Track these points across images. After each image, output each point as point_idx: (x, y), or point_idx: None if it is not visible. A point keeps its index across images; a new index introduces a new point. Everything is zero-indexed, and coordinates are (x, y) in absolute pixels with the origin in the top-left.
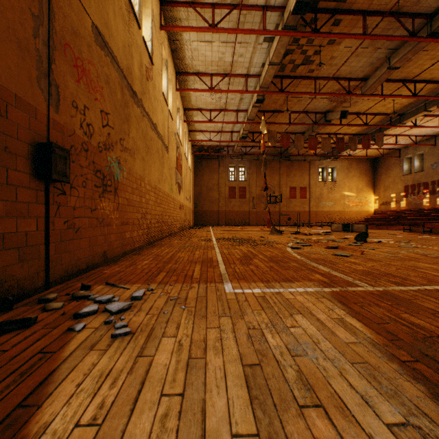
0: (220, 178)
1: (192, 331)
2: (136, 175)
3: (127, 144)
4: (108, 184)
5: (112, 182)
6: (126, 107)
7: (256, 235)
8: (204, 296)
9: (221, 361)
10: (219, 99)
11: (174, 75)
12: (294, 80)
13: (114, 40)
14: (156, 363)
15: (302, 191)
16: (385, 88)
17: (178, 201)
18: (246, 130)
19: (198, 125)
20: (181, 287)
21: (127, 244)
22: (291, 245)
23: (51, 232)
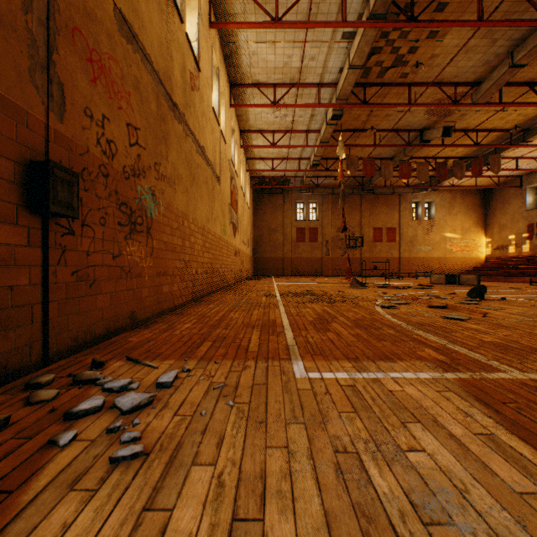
0: (285, 217)
1: (242, 454)
2: (177, 212)
3: (165, 170)
4: (137, 221)
5: (144, 219)
6: (163, 122)
7: (332, 289)
8: (264, 383)
9: (291, 530)
10: (284, 116)
11: (228, 87)
12: (381, 88)
13: (146, 32)
14: (174, 530)
15: (390, 233)
16: (504, 94)
17: (233, 245)
18: (318, 156)
19: (258, 151)
20: (230, 367)
21: (164, 301)
22: (381, 302)
23: (51, 287)
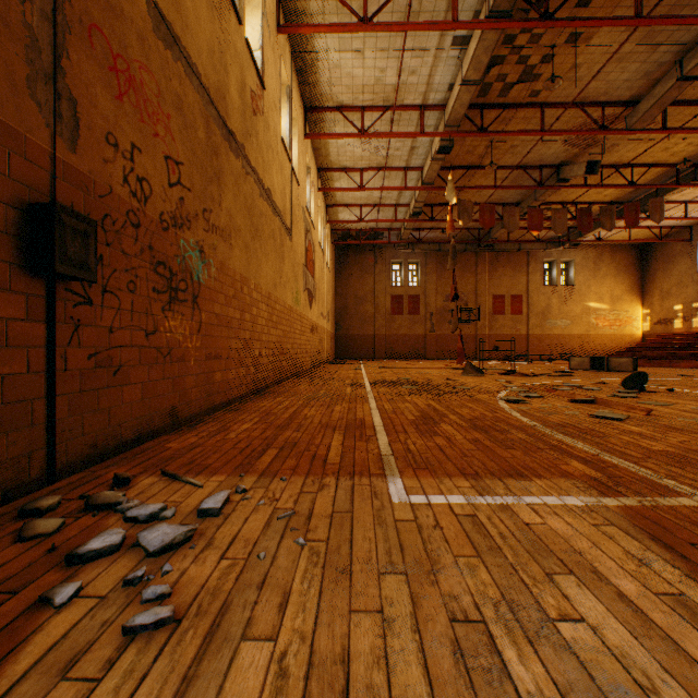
0: (377, 282)
1: (315, 622)
2: (233, 275)
3: (218, 220)
4: (179, 287)
5: (189, 284)
6: (215, 155)
7: (439, 376)
8: (347, 511)
9: None
10: (376, 150)
11: (302, 111)
12: (504, 111)
13: (191, 35)
14: None
15: (515, 302)
16: (669, 117)
17: (309, 319)
18: (421, 201)
19: (341, 195)
20: (302, 486)
21: (216, 393)
22: (505, 395)
23: (59, 375)
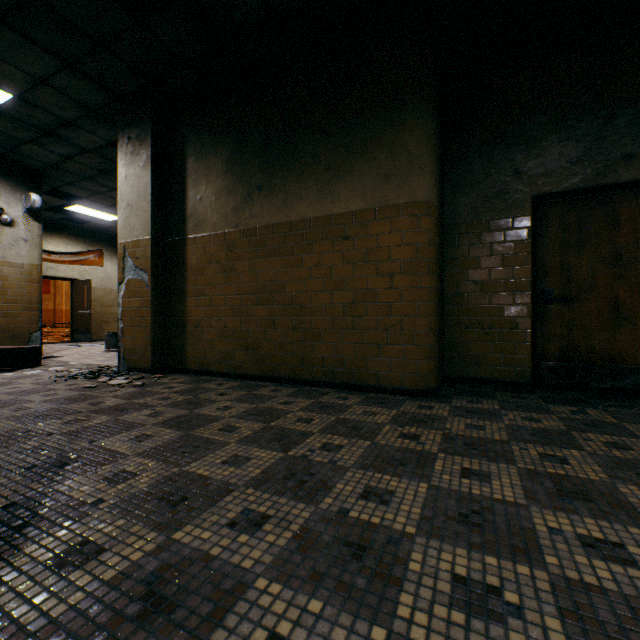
0: None
1: None
2: None
3: None
4: None
5: None
6: None
7: None
8: None
9: None
10: None
11: None
12: None
13: None
14: None
15: (45, 285)
16: None
17: None
18: None
19: None
20: None
21: None
22: None
23: None
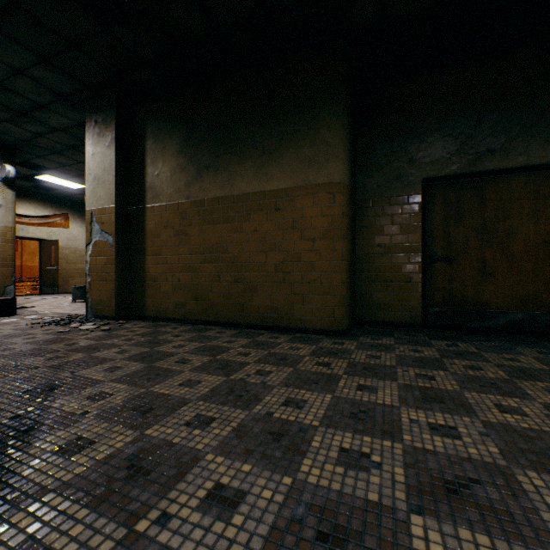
0: None
1: None
2: None
3: None
4: None
5: None
6: None
7: None
8: None
9: None
10: None
11: None
12: None
13: None
14: None
15: None
16: None
17: None
18: None
19: None
20: None
21: None
22: None
23: None
